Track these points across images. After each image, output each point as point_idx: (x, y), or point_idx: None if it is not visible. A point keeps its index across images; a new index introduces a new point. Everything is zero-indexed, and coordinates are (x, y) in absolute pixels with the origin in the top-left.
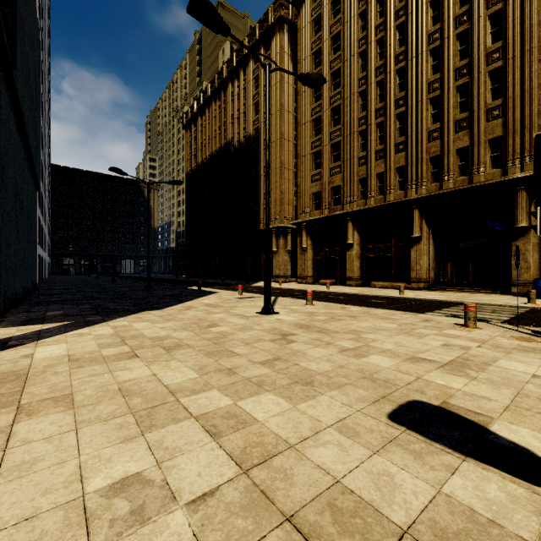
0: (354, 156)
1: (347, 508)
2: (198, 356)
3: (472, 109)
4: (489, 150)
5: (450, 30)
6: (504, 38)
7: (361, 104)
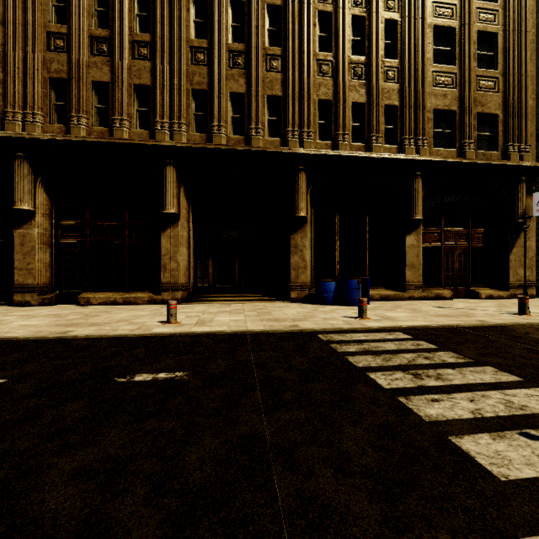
0: (37, 22)
1: None
2: None
3: (249, 43)
4: (267, 110)
5: None
6: None
7: None
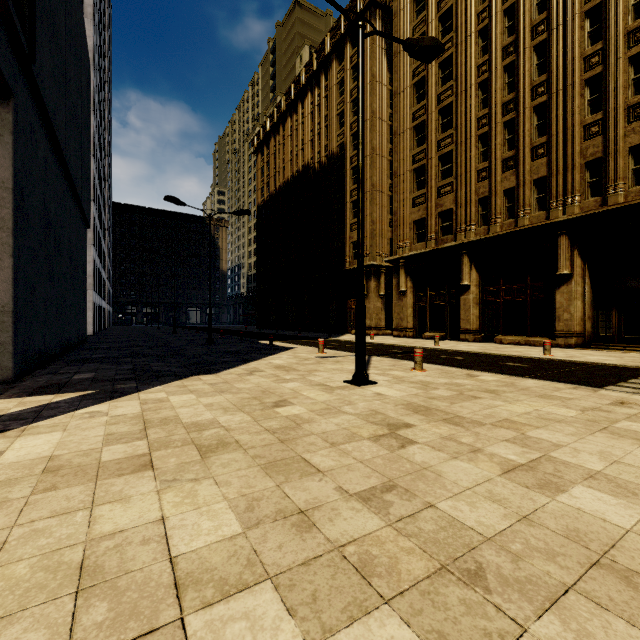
0: (471, 169)
1: None
2: (249, 471)
3: None
4: None
5: None
6: None
7: (481, 99)
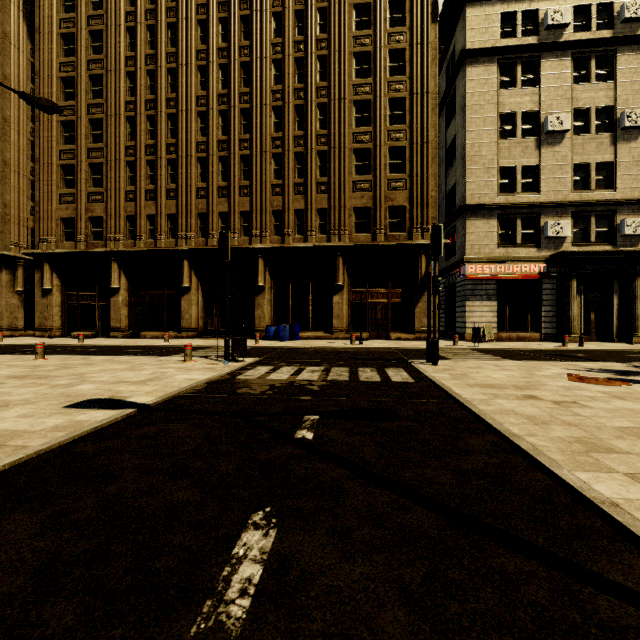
0: (121, 188)
1: (6, 433)
2: None
3: (230, 181)
4: (241, 220)
5: (215, 104)
6: (251, 133)
7: (129, 131)
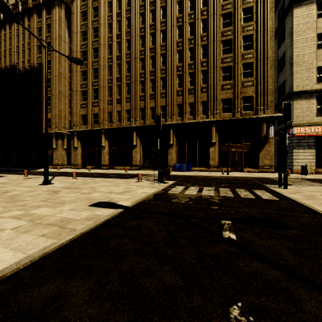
0: (106, 99)
1: (65, 220)
2: (0, 203)
3: (155, 91)
4: (161, 110)
5: (148, 53)
6: (166, 66)
7: (109, 72)
